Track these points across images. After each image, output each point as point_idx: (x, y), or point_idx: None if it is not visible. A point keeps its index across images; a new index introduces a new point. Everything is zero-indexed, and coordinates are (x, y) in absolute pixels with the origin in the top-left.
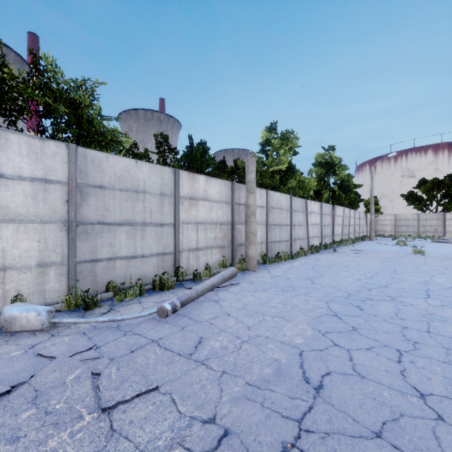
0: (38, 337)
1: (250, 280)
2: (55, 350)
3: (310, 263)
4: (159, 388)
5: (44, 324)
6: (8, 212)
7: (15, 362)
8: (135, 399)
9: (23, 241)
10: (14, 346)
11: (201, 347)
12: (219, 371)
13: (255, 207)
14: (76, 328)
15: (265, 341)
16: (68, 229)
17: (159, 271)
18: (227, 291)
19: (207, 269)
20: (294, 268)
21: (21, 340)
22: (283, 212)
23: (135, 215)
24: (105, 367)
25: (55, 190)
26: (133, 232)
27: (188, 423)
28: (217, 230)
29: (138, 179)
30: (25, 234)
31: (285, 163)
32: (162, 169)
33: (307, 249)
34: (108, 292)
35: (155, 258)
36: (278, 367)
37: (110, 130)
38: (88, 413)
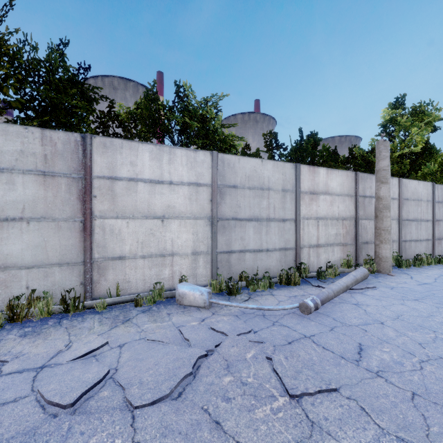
0: (203, 313)
1: (388, 284)
2: (222, 327)
3: None
4: (339, 390)
5: (205, 302)
6: (175, 210)
7: (197, 331)
8: (317, 394)
9: (183, 234)
10: (190, 317)
11: (366, 355)
12: (406, 390)
13: (389, 199)
14: (228, 310)
15: None
16: (211, 224)
17: (281, 266)
18: (364, 294)
19: (328, 267)
20: None
21: (192, 312)
22: (421, 204)
23: (260, 211)
24: (273, 353)
25: (203, 191)
26: (259, 227)
27: None
28: (338, 226)
29: (263, 177)
30: (184, 228)
31: (420, 143)
32: (283, 166)
33: None
34: (241, 281)
35: (277, 252)
36: None
37: (229, 136)
38: (279, 395)
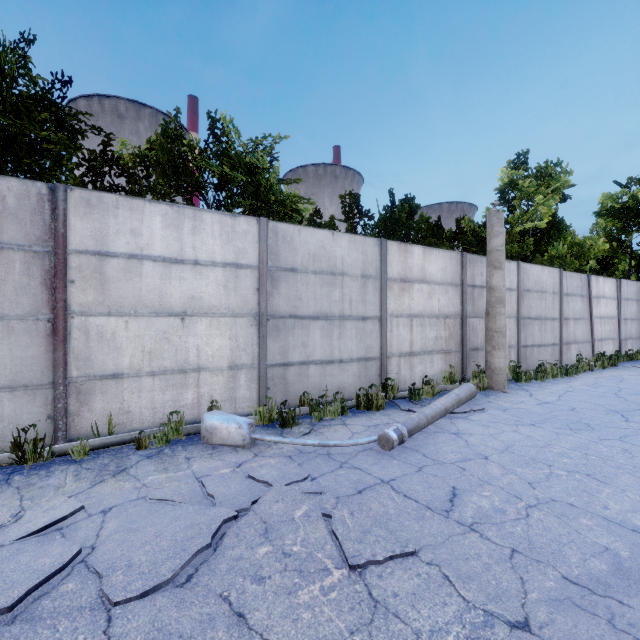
0: (241, 455)
1: (501, 405)
2: (266, 474)
3: (606, 384)
4: (418, 553)
5: (245, 439)
6: (202, 304)
7: (228, 482)
8: (388, 562)
9: (216, 338)
10: (220, 461)
11: (460, 503)
12: (504, 546)
13: (503, 290)
14: (279, 449)
15: (572, 511)
16: (258, 325)
17: (360, 383)
18: (468, 420)
19: (425, 384)
20: (576, 392)
21: (224, 455)
22: (546, 297)
23: (331, 306)
24: (334, 508)
25: (246, 276)
26: (329, 329)
27: (484, 619)
28: (439, 326)
29: (334, 257)
30: (217, 330)
31: (546, 216)
32: (364, 242)
33: (592, 360)
34: (302, 406)
35: (355, 364)
36: (617, 563)
37: (290, 196)
38: (335, 567)
